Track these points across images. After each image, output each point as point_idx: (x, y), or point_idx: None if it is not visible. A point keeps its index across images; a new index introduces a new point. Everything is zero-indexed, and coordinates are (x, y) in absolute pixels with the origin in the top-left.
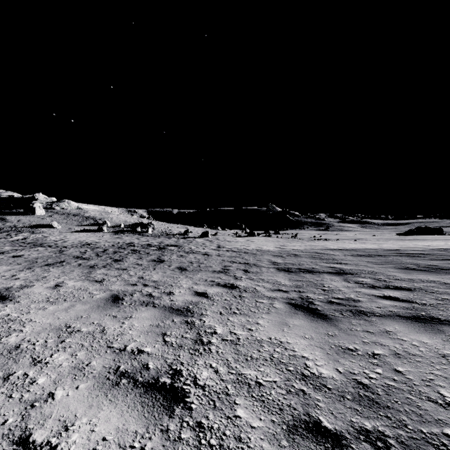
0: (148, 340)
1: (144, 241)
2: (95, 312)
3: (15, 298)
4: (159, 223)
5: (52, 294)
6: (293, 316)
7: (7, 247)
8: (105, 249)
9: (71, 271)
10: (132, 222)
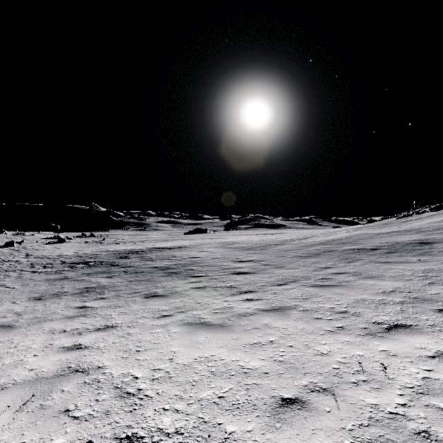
0: (11, 281)
1: None
2: None
3: None
4: None
5: None
6: (55, 273)
7: None
8: None
9: None
10: None
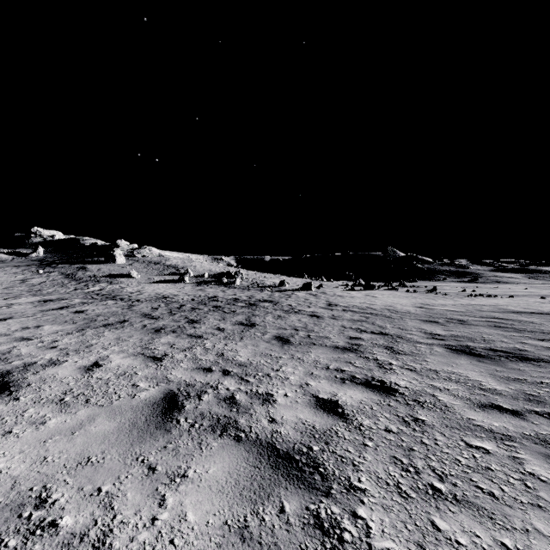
0: None
1: (230, 294)
2: (119, 446)
3: (20, 389)
4: (249, 272)
5: (76, 385)
6: None
7: (77, 299)
8: (181, 304)
9: (128, 337)
10: (217, 271)
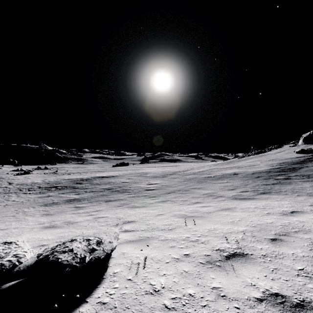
0: (16, 198)
1: None
2: None
3: None
4: None
5: None
6: (40, 194)
7: None
8: None
9: None
10: None
